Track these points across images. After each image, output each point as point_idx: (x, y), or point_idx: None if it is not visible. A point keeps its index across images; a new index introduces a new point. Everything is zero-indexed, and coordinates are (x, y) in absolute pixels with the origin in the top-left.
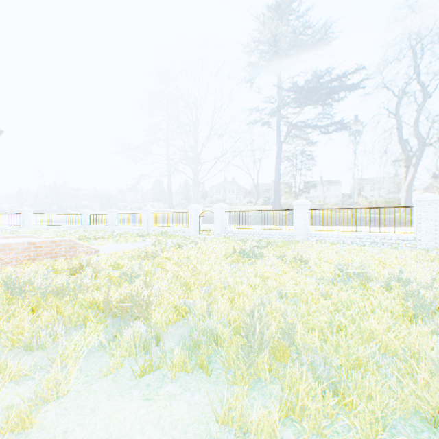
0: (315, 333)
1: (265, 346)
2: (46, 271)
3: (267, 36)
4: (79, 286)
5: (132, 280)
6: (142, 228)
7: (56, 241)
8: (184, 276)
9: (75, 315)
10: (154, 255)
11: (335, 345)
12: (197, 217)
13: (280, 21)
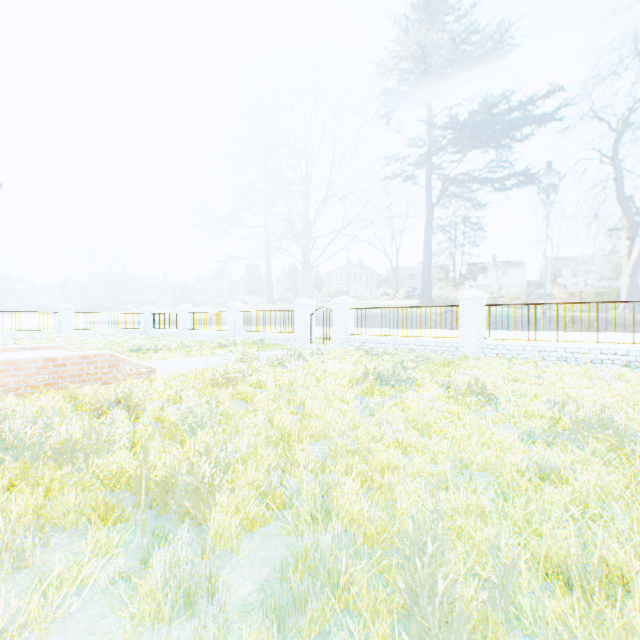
0: (558, 581)
1: (456, 635)
2: (51, 412)
3: (412, 45)
4: (94, 444)
5: (194, 429)
6: (226, 334)
7: (88, 355)
8: (281, 422)
9: (72, 507)
10: (237, 380)
11: (619, 627)
12: (308, 318)
13: (433, 21)
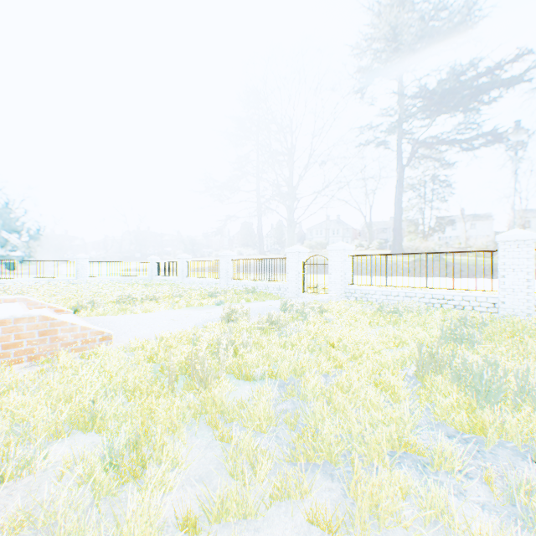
0: None
1: None
2: None
3: (392, 11)
4: None
5: None
6: (219, 282)
7: (5, 320)
8: None
9: None
10: (205, 374)
11: None
12: (300, 266)
13: None
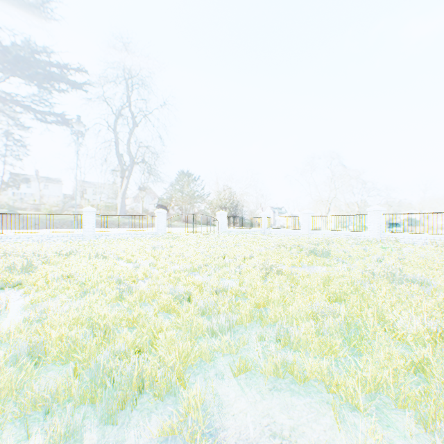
0: None
1: None
2: None
3: None
4: None
5: None
6: None
7: None
8: None
9: None
10: None
11: None
12: None
13: None
